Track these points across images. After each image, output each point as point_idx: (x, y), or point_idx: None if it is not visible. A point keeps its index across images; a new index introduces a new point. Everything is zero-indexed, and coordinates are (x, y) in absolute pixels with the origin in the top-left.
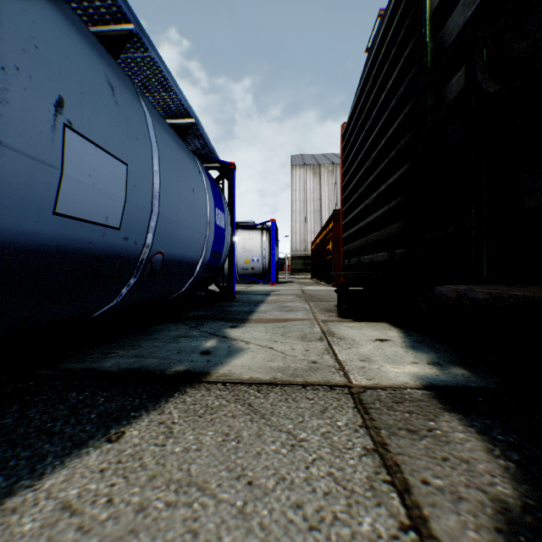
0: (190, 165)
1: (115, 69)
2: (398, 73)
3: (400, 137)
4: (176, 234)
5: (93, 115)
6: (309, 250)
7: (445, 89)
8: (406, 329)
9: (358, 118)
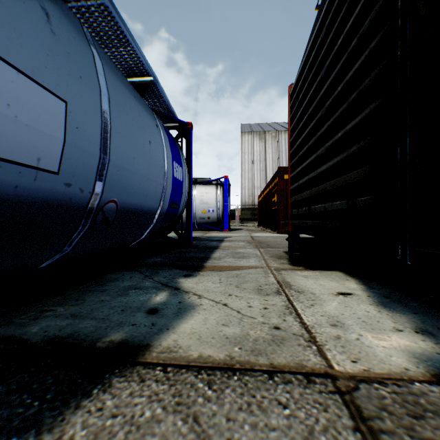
0: (146, 118)
1: (56, 0)
2: (361, 8)
3: (362, 78)
4: (131, 183)
5: (14, 34)
6: (256, 202)
7: None
8: (363, 279)
9: (308, 74)
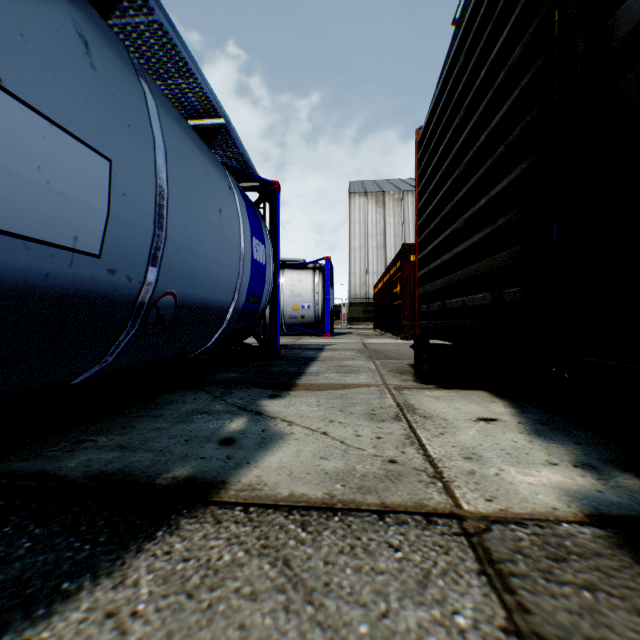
0: (216, 177)
1: (96, 22)
2: (509, 32)
3: (512, 126)
4: (195, 268)
5: (46, 74)
6: (371, 294)
7: (614, 17)
8: (514, 400)
9: (441, 115)
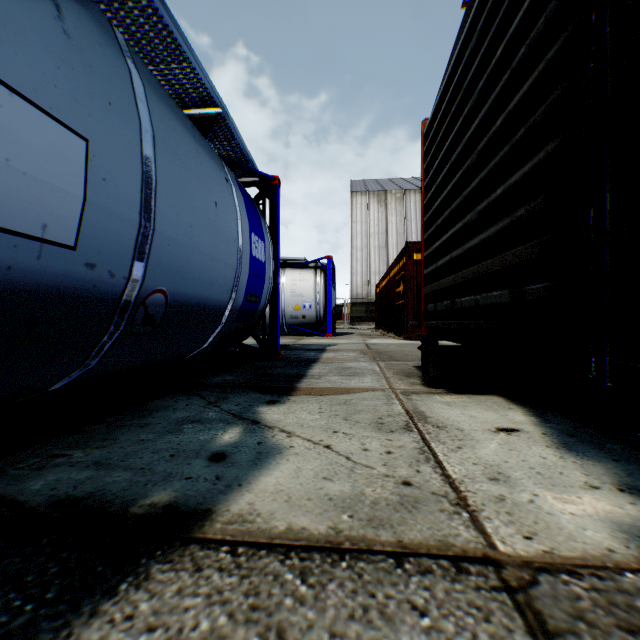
0: (211, 168)
1: None
2: (532, 1)
3: (534, 106)
4: (187, 264)
5: (4, 34)
6: (373, 294)
7: None
8: (533, 407)
9: (450, 103)
